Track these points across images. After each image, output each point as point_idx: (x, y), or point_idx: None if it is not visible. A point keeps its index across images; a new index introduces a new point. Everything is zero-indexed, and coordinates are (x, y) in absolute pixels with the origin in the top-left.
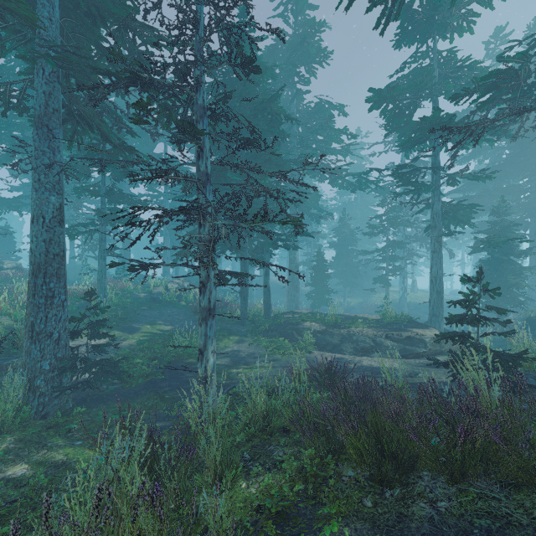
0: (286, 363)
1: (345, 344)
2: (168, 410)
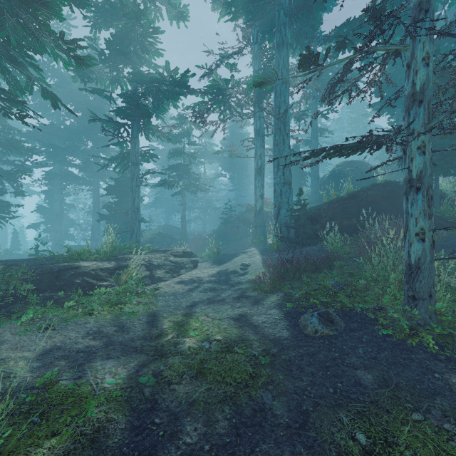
0: (178, 306)
1: (157, 272)
2: (419, 402)
